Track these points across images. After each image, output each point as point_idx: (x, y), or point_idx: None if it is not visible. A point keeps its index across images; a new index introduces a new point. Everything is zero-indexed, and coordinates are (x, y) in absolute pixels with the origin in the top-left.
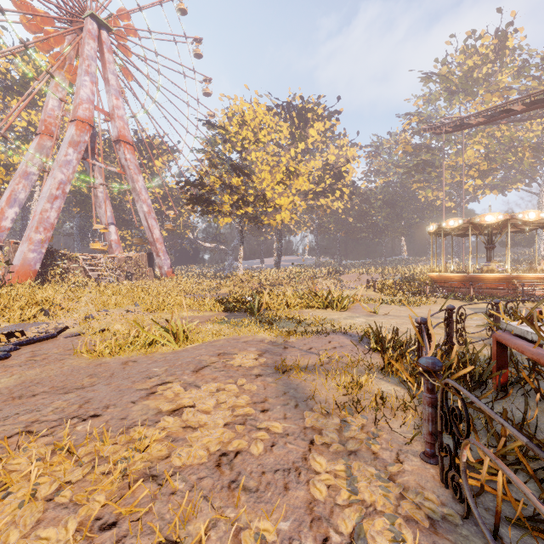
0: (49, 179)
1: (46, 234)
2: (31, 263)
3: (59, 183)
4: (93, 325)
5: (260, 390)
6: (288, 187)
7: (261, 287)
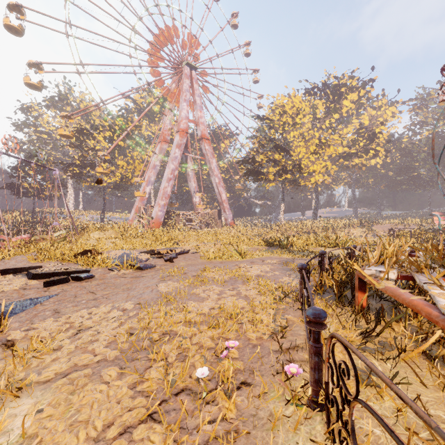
0: (167, 169)
1: (166, 201)
2: (159, 217)
3: (171, 170)
4: (202, 249)
5: (275, 268)
6: (321, 154)
7: (298, 234)
